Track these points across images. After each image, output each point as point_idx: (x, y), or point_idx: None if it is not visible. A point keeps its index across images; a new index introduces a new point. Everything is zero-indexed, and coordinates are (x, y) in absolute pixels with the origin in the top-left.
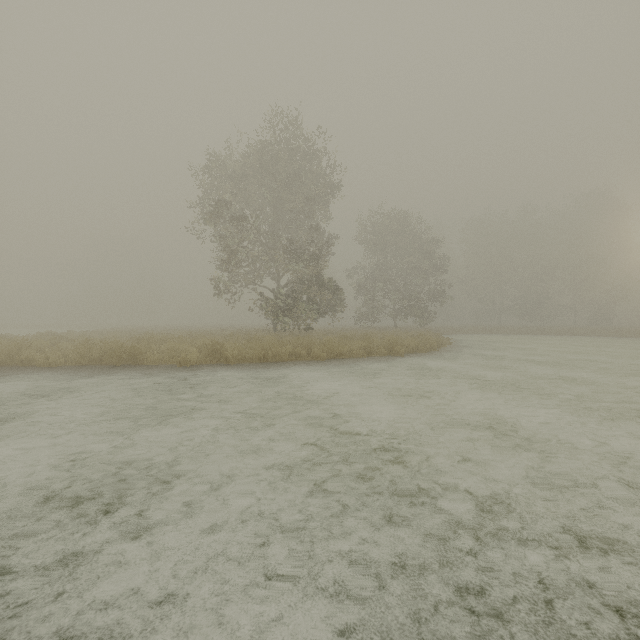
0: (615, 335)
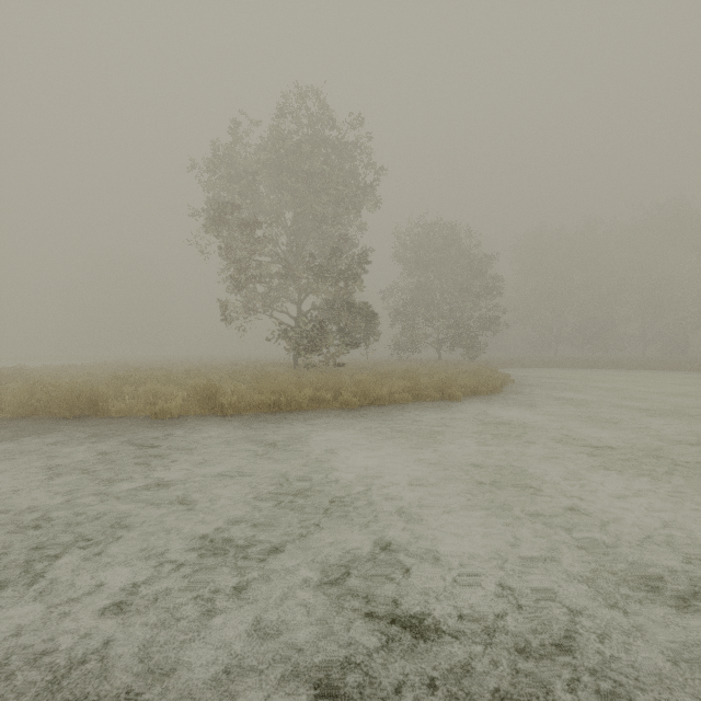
0: None
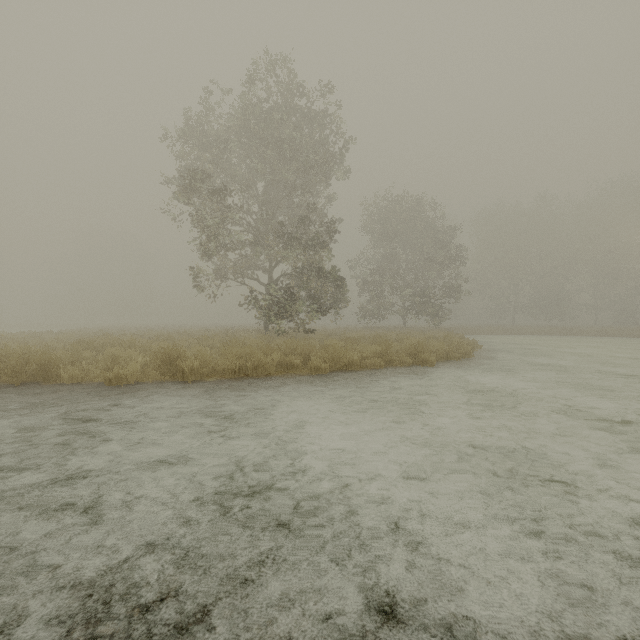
0: None
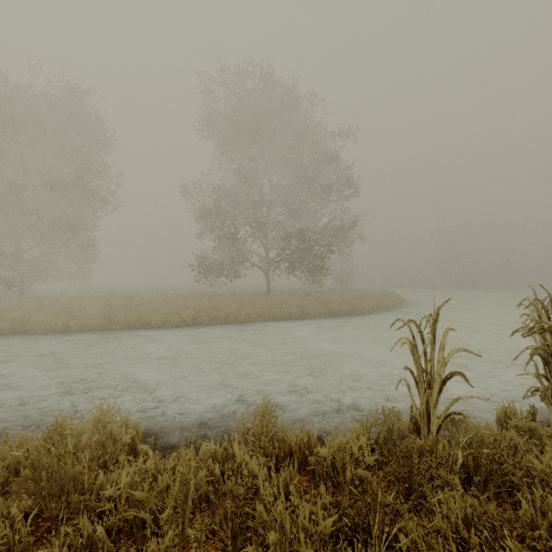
0: None
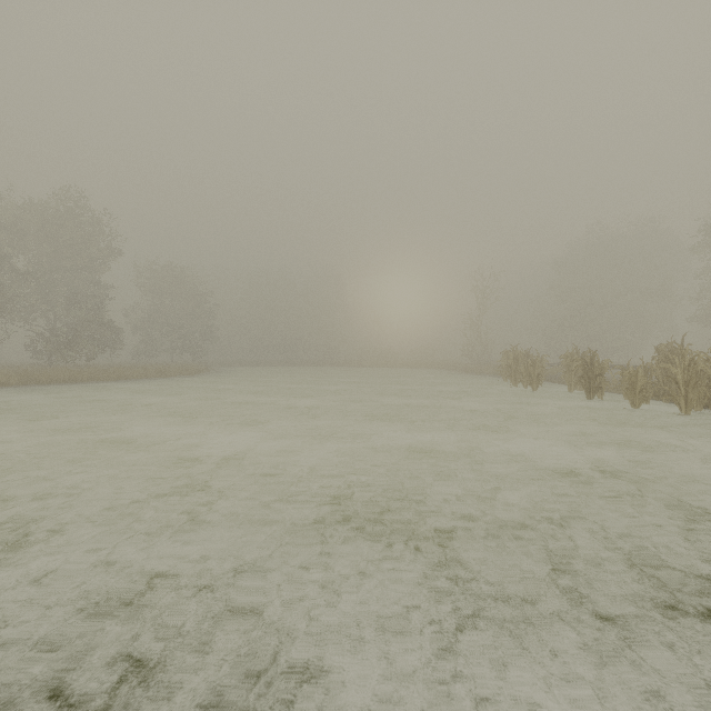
0: (322, 365)
